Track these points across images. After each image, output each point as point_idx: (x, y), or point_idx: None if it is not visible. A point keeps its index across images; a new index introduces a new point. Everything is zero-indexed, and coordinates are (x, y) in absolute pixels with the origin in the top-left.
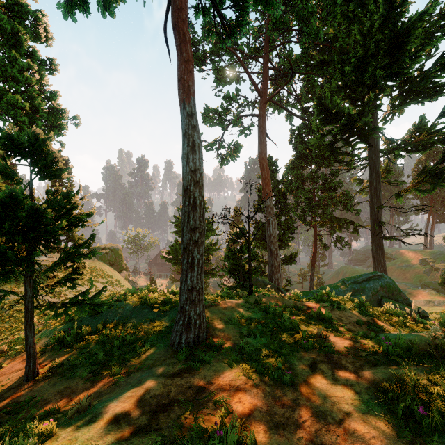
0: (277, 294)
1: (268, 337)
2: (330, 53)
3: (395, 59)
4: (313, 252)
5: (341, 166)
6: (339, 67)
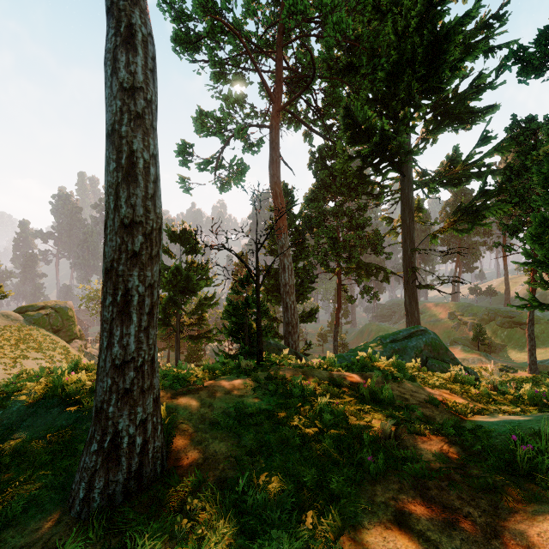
0: (299, 362)
1: (294, 451)
2: (359, 56)
3: (432, 70)
4: (338, 306)
5: (370, 199)
6: (369, 74)
